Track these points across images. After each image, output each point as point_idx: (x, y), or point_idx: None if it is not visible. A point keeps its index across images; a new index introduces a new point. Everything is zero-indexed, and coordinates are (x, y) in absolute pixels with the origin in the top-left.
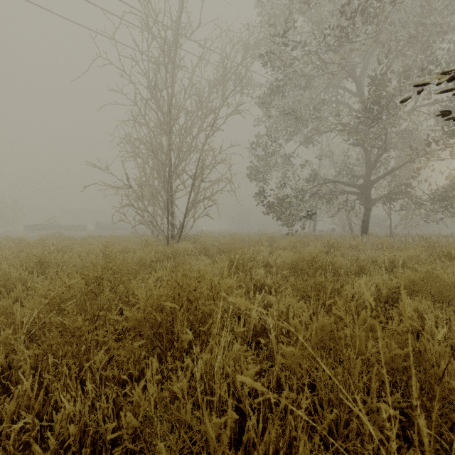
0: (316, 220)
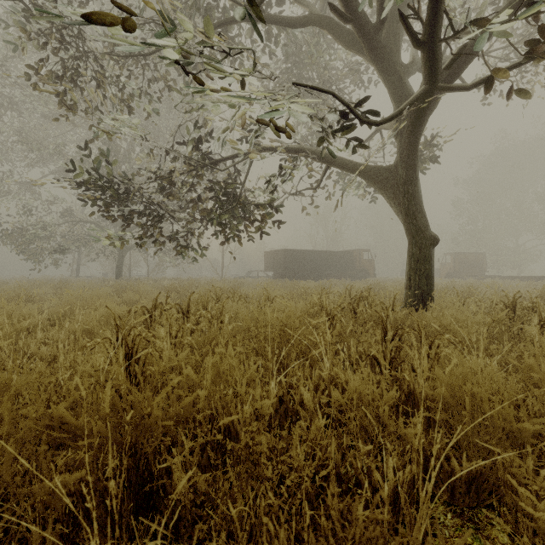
0: (80, 264)
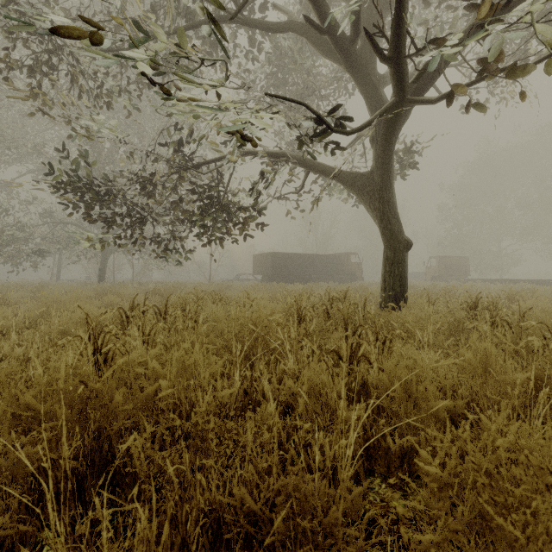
0: (61, 267)
